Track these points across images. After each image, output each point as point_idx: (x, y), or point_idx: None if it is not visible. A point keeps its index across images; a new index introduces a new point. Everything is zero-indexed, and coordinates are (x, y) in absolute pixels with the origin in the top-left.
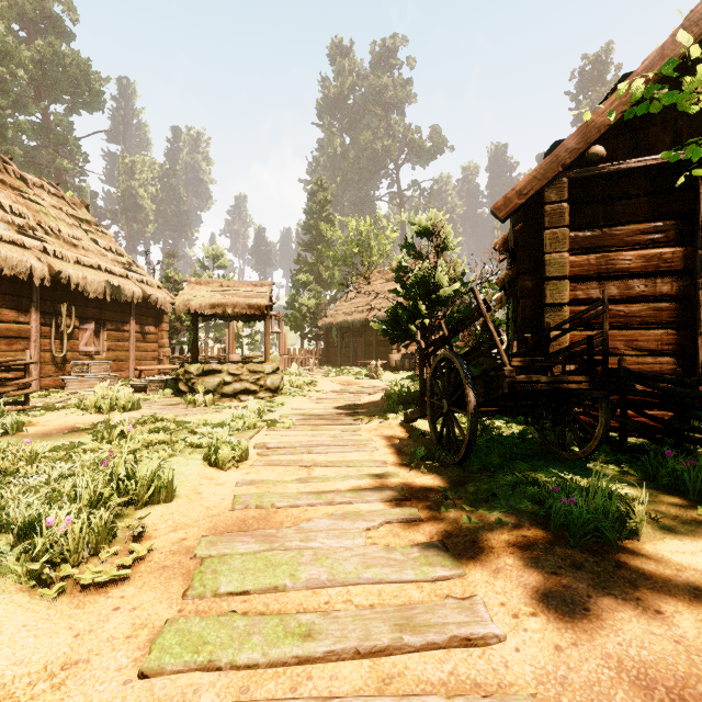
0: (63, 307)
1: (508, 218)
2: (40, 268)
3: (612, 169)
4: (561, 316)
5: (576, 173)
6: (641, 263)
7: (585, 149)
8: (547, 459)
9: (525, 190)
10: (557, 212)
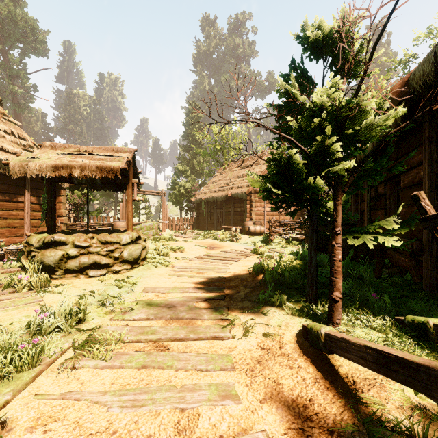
0: None
1: None
2: None
3: None
4: None
5: None
6: None
7: None
8: None
9: None
10: None
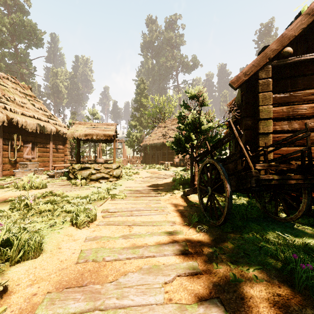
0: (14, 136)
1: (238, 88)
2: (1, 116)
3: (296, 60)
4: (268, 139)
5: (276, 63)
6: (312, 111)
7: (281, 49)
8: (268, 220)
9: (248, 72)
10: (266, 83)
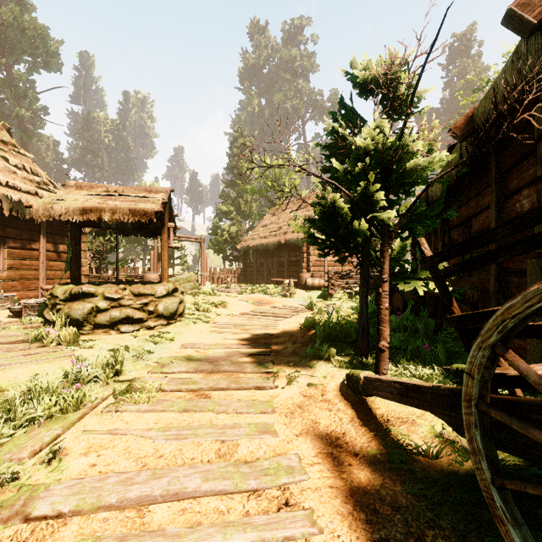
0: None
1: (540, 26)
2: None
3: None
4: None
5: None
6: None
7: None
8: None
9: None
10: None
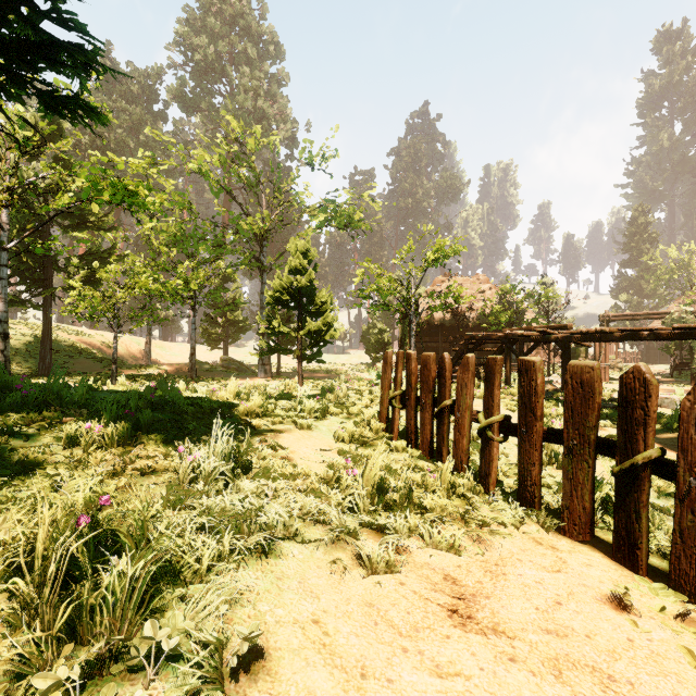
0: None
1: None
2: None
3: None
4: None
5: None
6: None
7: None
8: None
9: None
10: None
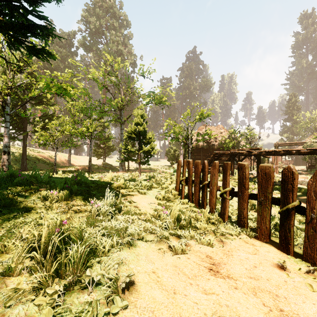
0: None
1: None
2: None
3: None
4: None
5: None
6: None
7: None
8: None
9: None
10: None
